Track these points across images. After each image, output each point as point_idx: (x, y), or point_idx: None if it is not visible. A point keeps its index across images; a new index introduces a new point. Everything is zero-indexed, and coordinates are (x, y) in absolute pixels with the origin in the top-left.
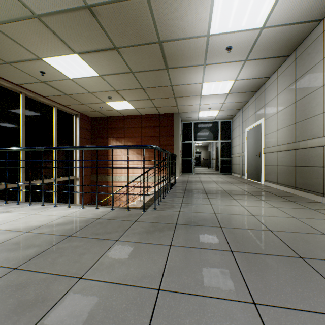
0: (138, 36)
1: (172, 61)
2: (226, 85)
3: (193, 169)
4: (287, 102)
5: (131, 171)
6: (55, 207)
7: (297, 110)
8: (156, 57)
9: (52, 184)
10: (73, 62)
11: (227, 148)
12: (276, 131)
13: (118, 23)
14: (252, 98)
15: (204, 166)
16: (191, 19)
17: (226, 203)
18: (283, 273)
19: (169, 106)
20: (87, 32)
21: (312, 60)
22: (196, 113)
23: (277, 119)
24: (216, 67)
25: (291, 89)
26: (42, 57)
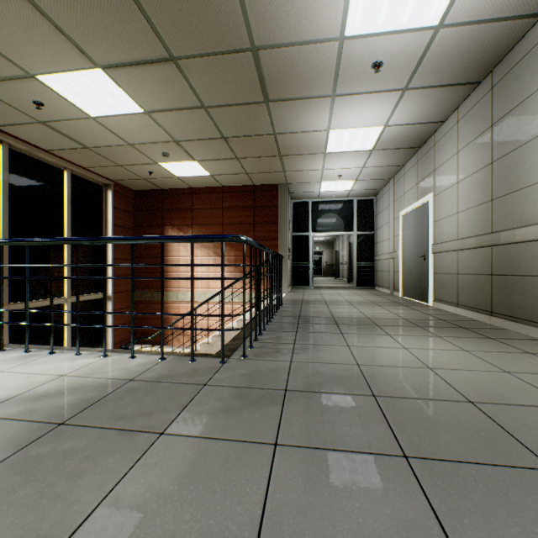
0: (214, 36)
1: (276, 87)
2: (369, 135)
3: (311, 281)
4: (475, 164)
5: (204, 285)
6: (50, 355)
7: (495, 177)
8: (247, 79)
9: (45, 311)
10: (95, 85)
11: (368, 244)
12: (455, 214)
13: (175, 7)
14: (411, 159)
15: (329, 275)
16: (312, 4)
17: (375, 343)
18: (531, 518)
19: (270, 171)
20: (117, 24)
21: (524, 88)
22: (317, 185)
23: (457, 194)
24: (353, 100)
25: (484, 140)
26: (36, 72)
